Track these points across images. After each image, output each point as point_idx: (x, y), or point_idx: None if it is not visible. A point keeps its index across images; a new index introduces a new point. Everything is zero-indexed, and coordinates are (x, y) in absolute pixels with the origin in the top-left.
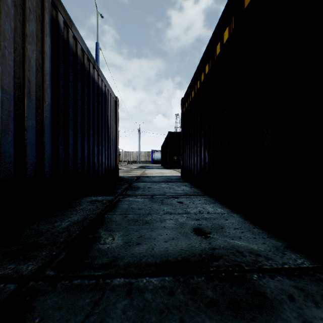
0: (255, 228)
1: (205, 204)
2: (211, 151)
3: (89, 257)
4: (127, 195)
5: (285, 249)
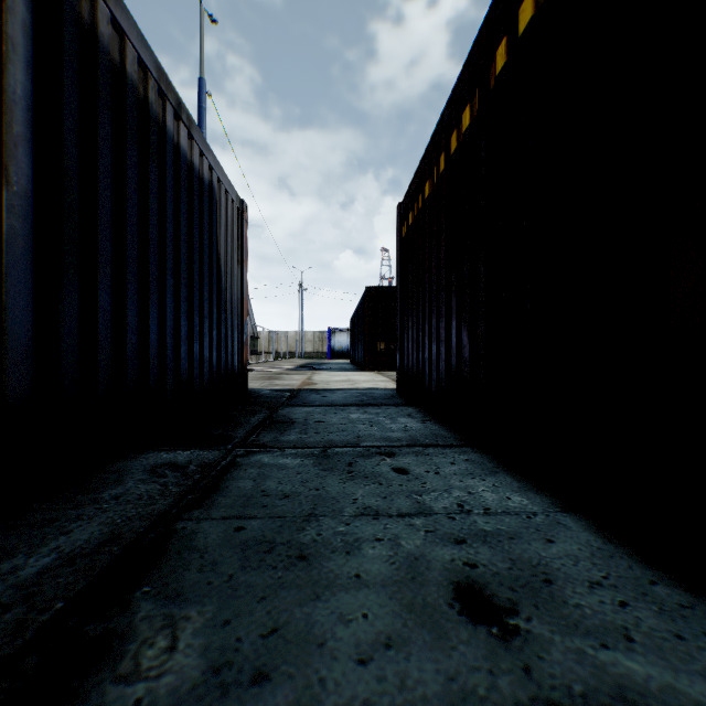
0: (657, 581)
1: (470, 478)
2: (480, 329)
3: None
4: (260, 445)
5: None
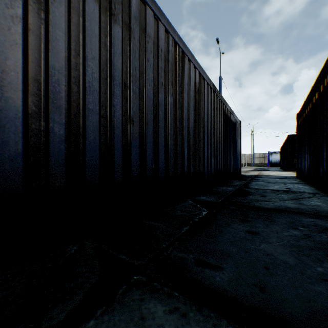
0: (315, 190)
1: (299, 185)
2: (311, 158)
3: (250, 188)
4: (253, 181)
5: (318, 192)
